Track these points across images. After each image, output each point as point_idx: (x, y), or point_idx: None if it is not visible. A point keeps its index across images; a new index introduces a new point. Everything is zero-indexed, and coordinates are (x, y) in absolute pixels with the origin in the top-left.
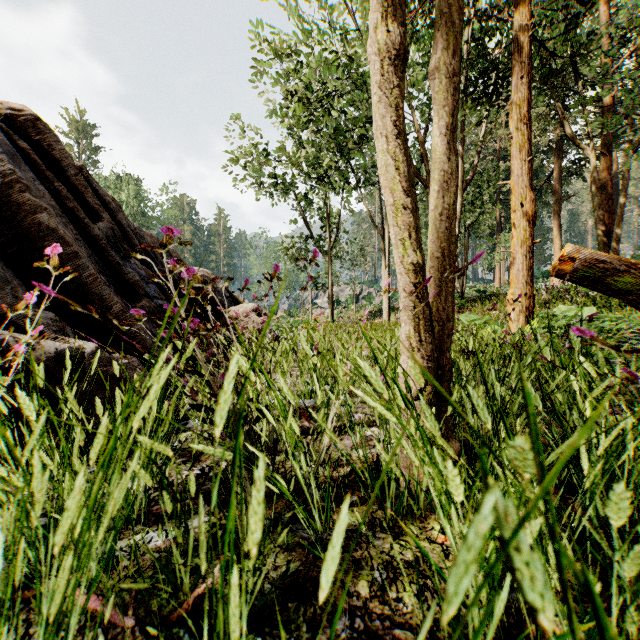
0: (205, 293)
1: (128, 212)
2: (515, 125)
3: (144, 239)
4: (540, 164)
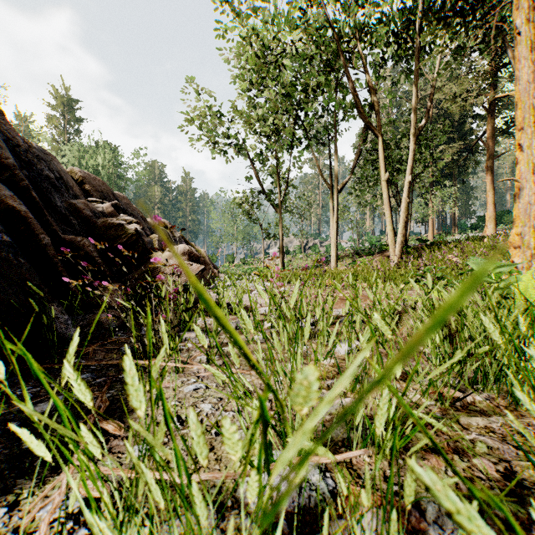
0: (125, 232)
1: (104, 173)
2: (525, 16)
3: (48, 163)
4: (469, 127)
